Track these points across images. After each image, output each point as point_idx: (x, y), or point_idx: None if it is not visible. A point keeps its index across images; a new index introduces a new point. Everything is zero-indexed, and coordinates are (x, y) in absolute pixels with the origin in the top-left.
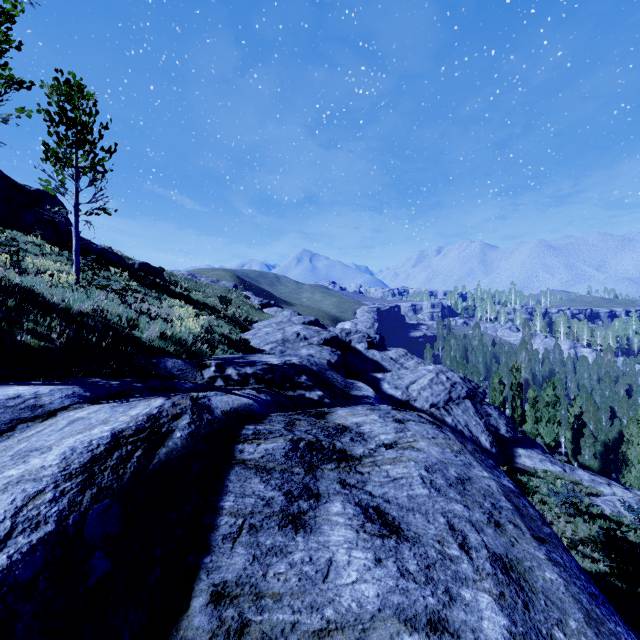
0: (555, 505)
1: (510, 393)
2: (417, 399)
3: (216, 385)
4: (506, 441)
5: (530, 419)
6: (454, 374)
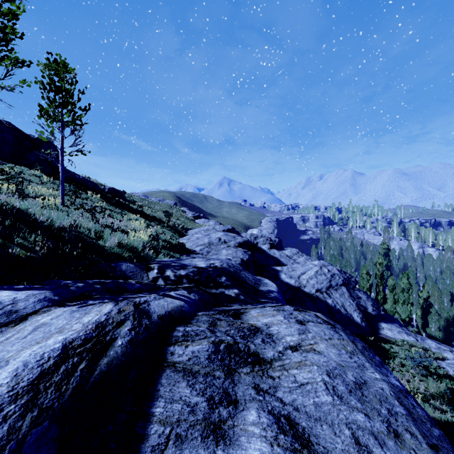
0: (411, 367)
1: (374, 281)
2: (306, 286)
3: (158, 284)
4: (372, 317)
5: (390, 300)
6: (333, 267)
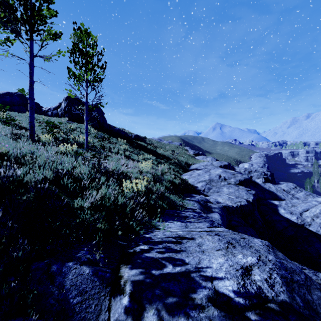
0: None
1: None
2: (311, 224)
3: None
4: None
5: None
6: None
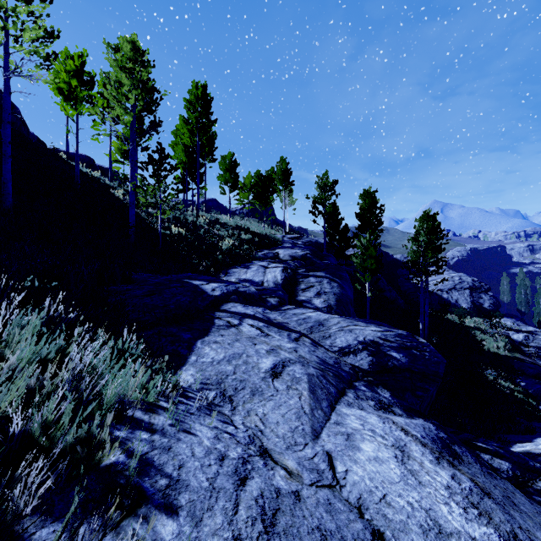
0: None
1: None
2: (430, 287)
3: None
4: (487, 311)
5: None
6: (468, 278)
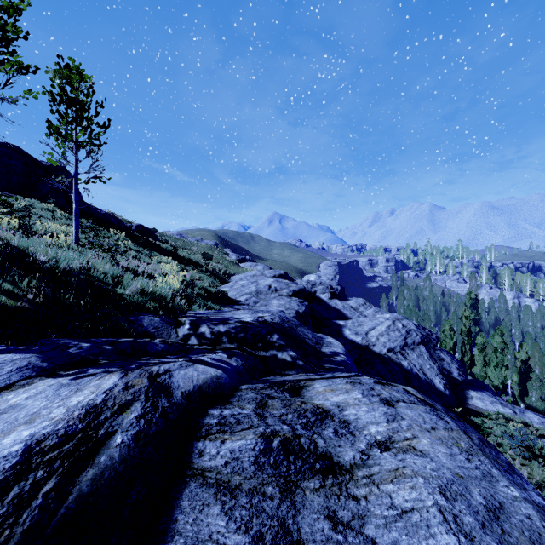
0: (509, 447)
1: (459, 338)
2: (376, 344)
3: (189, 344)
4: (458, 384)
5: (479, 363)
6: (409, 322)
